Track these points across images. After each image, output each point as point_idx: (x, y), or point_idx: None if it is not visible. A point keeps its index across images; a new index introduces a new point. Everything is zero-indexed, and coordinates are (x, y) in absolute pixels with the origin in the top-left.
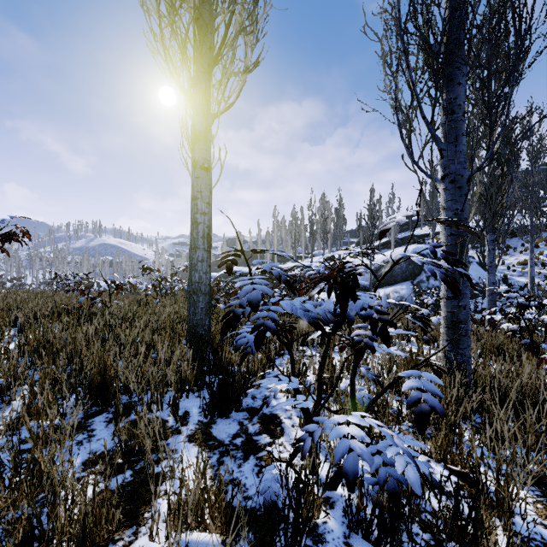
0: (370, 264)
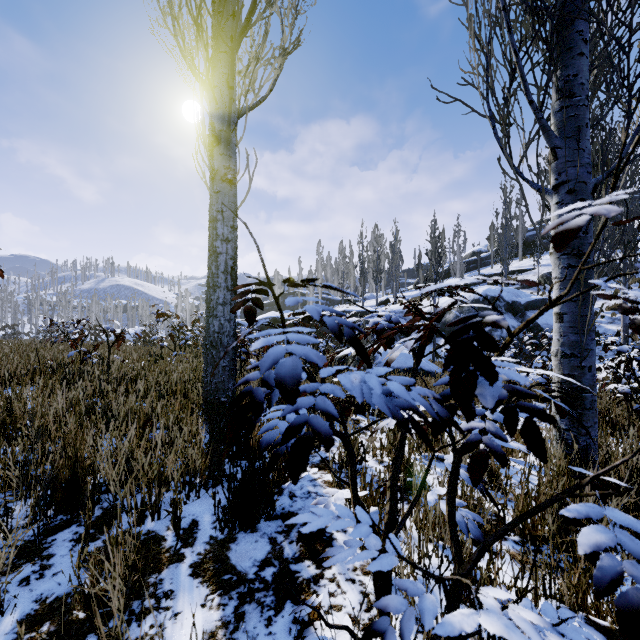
0: (434, 309)
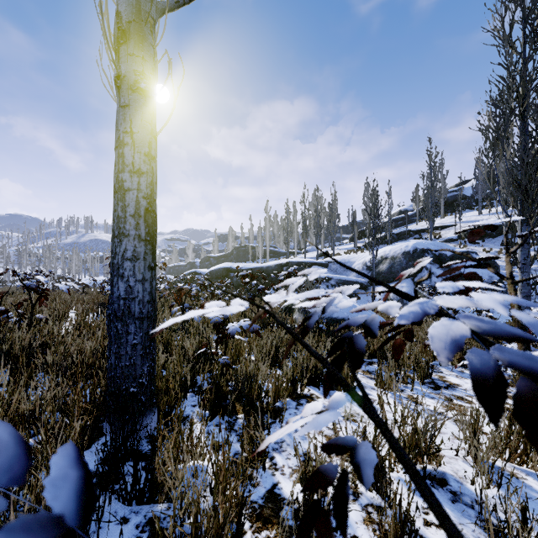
0: (373, 261)
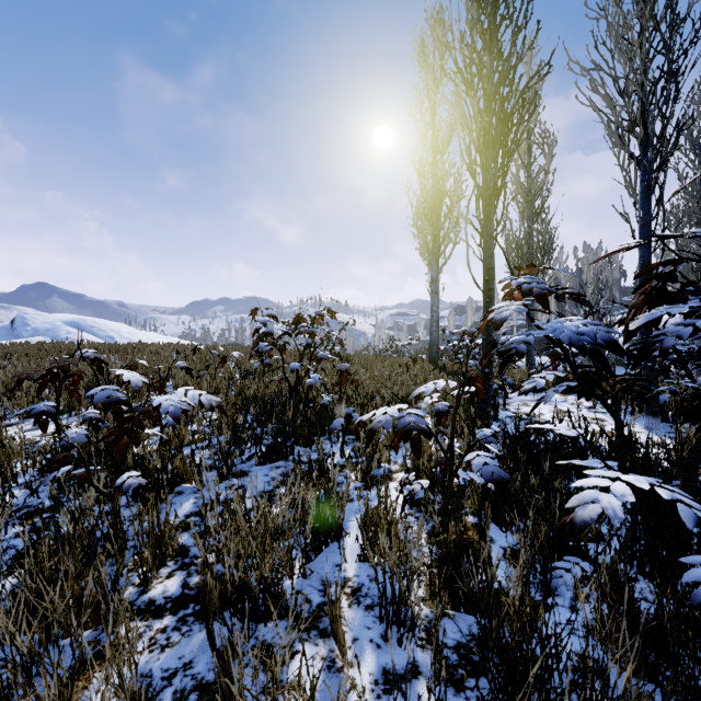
0: None
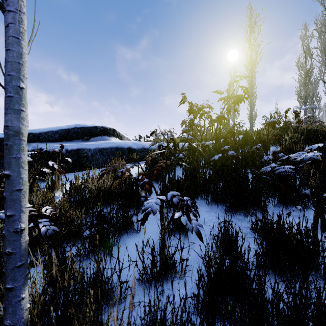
0: None
